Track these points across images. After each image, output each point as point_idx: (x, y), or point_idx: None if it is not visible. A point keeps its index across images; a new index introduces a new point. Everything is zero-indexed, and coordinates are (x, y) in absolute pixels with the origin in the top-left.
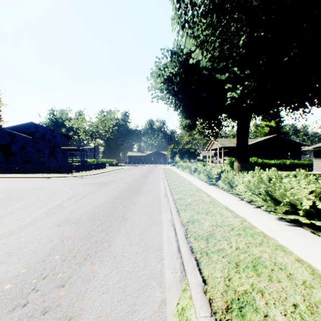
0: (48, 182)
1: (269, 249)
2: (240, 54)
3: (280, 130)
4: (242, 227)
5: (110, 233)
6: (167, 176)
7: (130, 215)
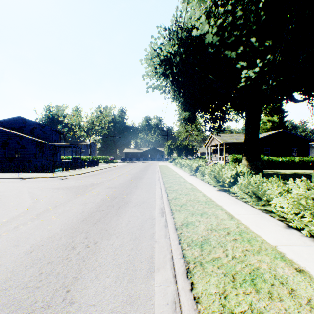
0: (16, 185)
1: None
2: (260, 19)
3: (283, 125)
4: None
5: None
6: (164, 176)
7: (85, 281)
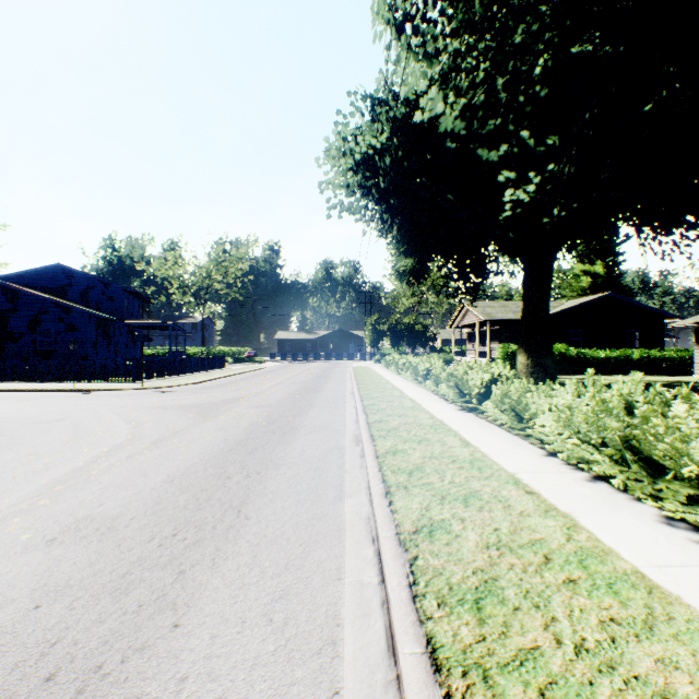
0: (82, 403)
1: (685, 652)
2: (536, 98)
3: (615, 282)
4: (575, 554)
5: (189, 574)
6: (363, 387)
7: (258, 503)
